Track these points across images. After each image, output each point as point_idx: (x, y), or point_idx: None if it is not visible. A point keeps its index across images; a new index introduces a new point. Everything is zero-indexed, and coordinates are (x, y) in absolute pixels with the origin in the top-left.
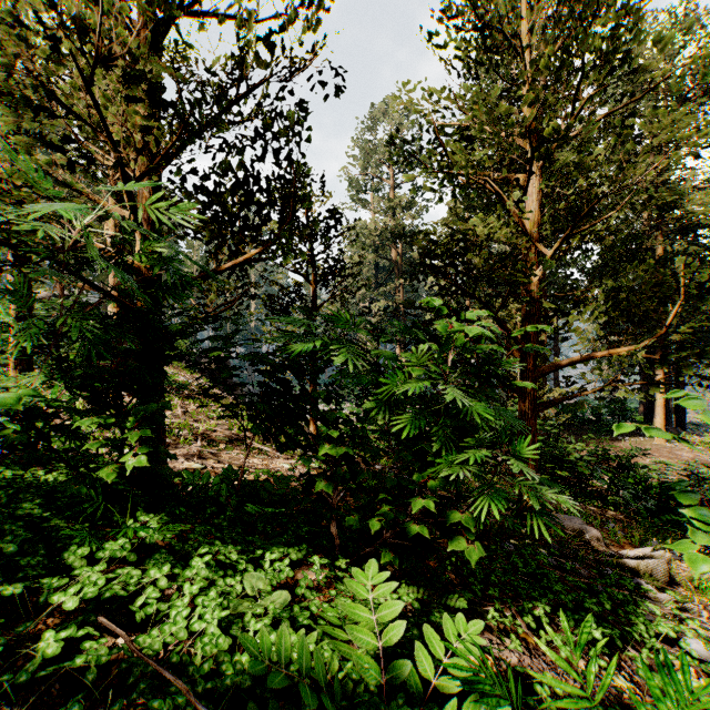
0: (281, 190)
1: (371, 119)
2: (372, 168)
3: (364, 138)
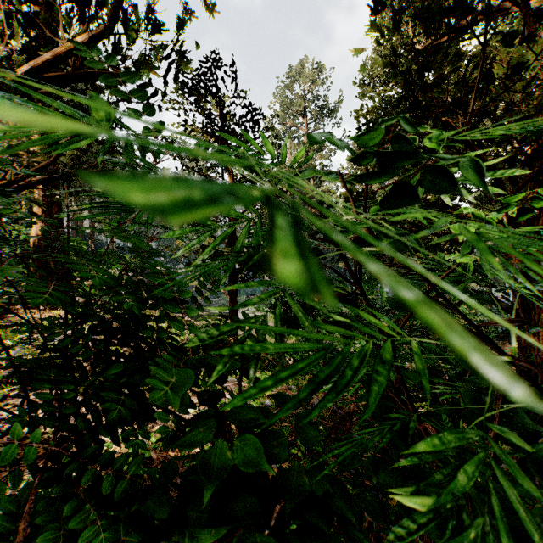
0: (197, 89)
1: (288, 77)
2: (289, 117)
3: (283, 93)
